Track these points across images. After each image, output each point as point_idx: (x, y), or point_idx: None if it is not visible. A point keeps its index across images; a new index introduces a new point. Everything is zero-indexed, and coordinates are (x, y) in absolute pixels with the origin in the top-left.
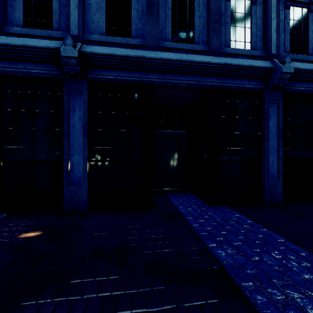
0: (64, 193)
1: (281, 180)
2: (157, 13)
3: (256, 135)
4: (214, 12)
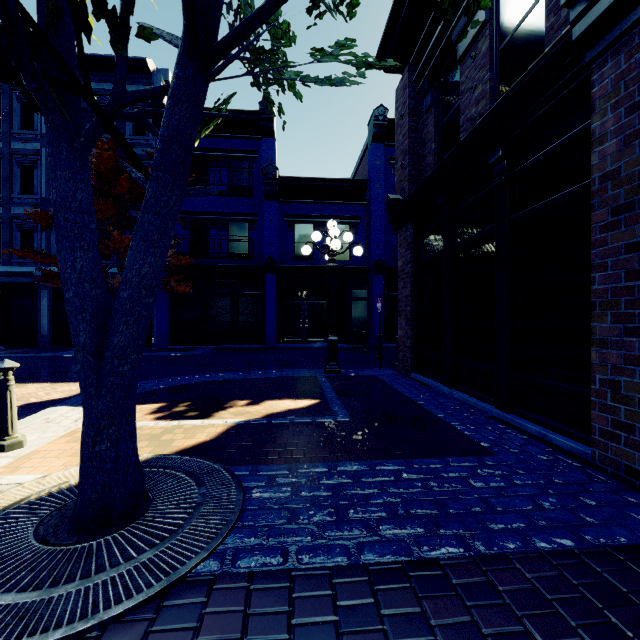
0: None
1: (49, 334)
2: None
3: (36, 308)
4: (5, 242)
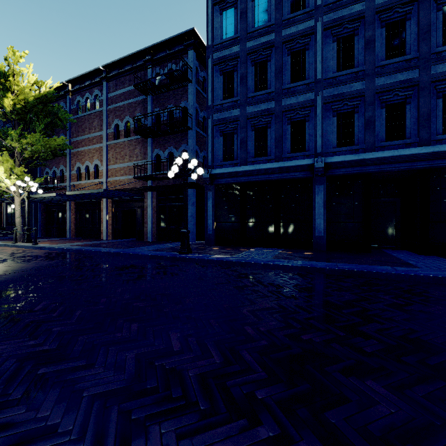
0: (313, 239)
1: None
2: (373, 127)
3: None
4: (424, 114)
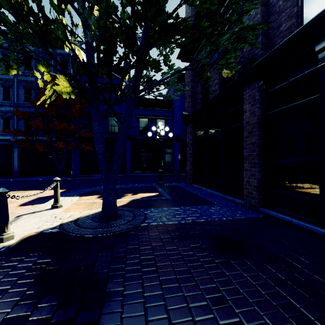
0: None
1: (18, 169)
2: None
3: (11, 157)
4: None
